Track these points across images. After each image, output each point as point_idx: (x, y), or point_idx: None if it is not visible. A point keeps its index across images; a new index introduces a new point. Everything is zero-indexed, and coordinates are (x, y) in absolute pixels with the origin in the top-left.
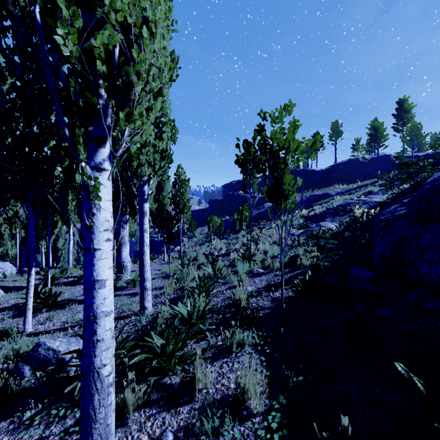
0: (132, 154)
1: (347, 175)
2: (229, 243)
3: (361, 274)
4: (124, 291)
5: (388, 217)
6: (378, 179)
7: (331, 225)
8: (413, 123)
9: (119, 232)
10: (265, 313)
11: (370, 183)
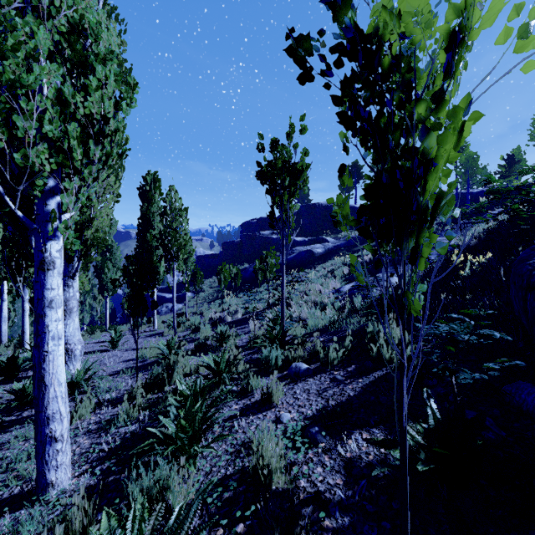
0: None
1: None
2: (247, 308)
3: None
4: None
5: None
6: None
7: (395, 278)
8: (469, 153)
9: None
10: (338, 530)
11: None
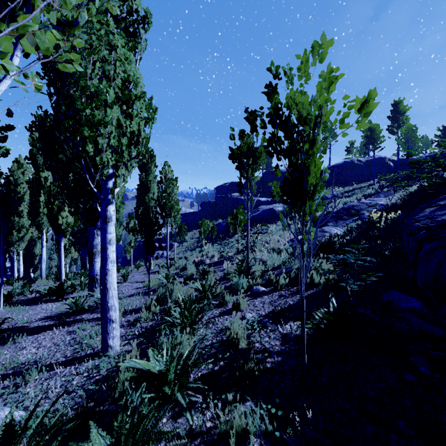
0: (85, 134)
1: (342, 178)
2: (222, 252)
3: (406, 303)
4: (92, 313)
5: (428, 224)
6: (374, 181)
7: (335, 230)
8: (408, 125)
9: (91, 240)
10: (275, 362)
11: (365, 185)
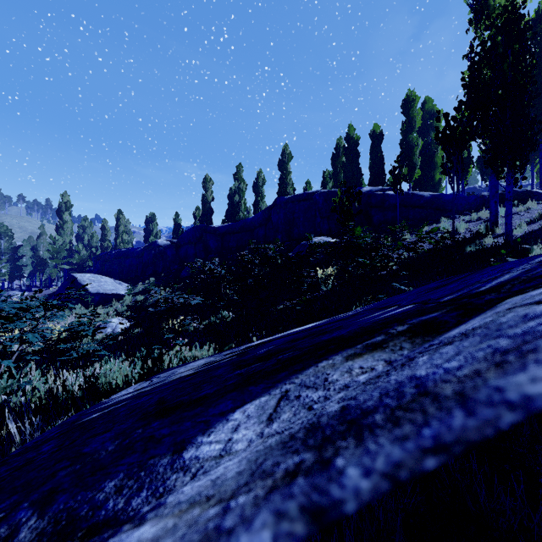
0: None
1: None
2: None
3: None
4: None
5: None
6: None
7: None
8: None
9: None
10: None
11: None
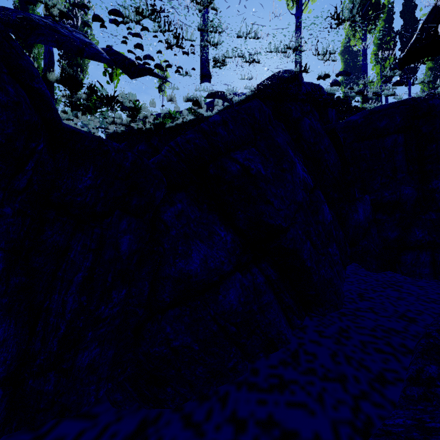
0: None
1: None
2: None
3: None
4: None
5: None
6: None
7: None
8: None
9: None
10: None
11: None
